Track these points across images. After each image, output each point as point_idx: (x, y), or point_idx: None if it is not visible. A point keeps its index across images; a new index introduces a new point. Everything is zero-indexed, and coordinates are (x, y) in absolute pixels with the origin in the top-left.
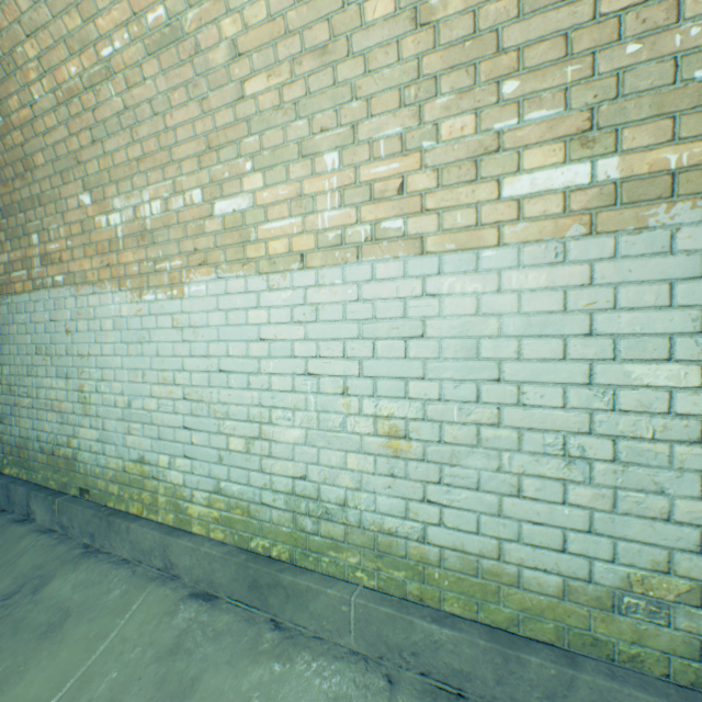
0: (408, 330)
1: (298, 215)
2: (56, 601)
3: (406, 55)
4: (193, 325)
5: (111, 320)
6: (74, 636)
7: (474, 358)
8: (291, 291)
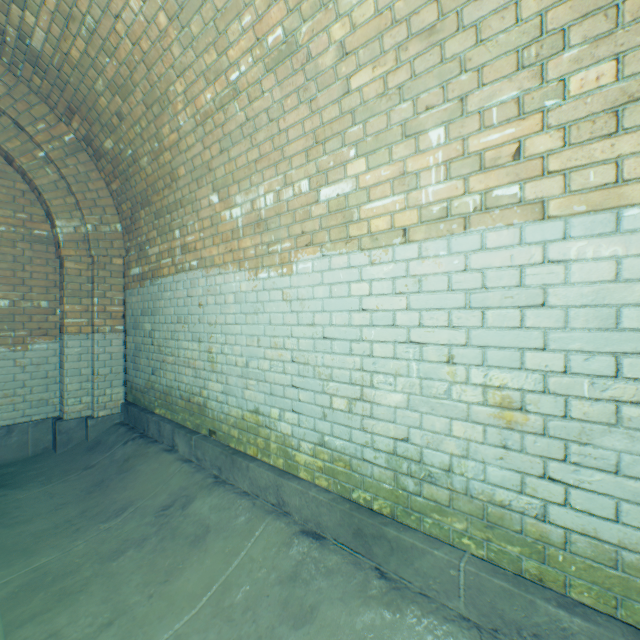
0: (524, 299)
1: (401, 193)
2: (198, 518)
3: (525, 15)
4: (300, 298)
5: (232, 295)
6: (214, 549)
7: (611, 328)
8: (392, 264)
